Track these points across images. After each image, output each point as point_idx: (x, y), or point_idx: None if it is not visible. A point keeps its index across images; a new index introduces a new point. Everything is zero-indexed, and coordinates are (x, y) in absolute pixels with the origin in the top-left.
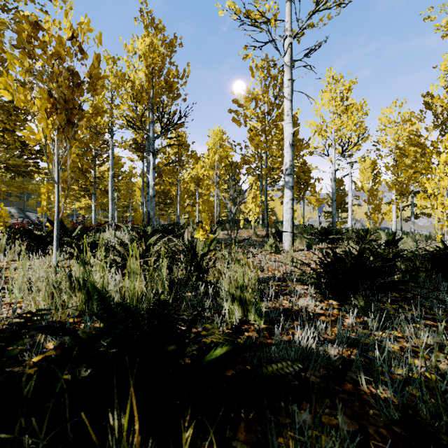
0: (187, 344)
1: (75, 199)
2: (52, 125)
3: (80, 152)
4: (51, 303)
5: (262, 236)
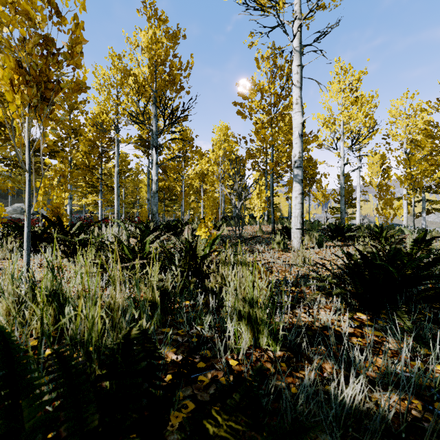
0: (165, 424)
1: (83, 196)
2: (22, 101)
3: (87, 149)
4: (7, 321)
5: (268, 232)
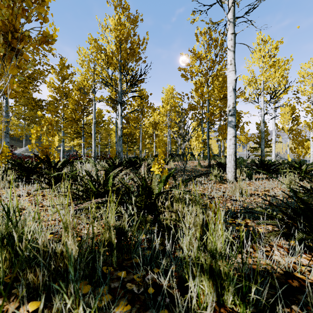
0: None
1: (71, 140)
2: None
3: (73, 107)
4: None
5: (205, 166)
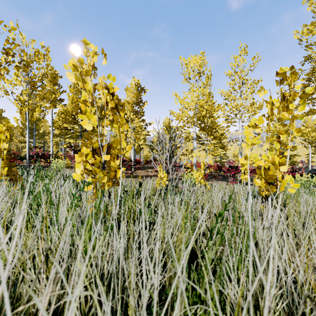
0: None
1: None
2: None
3: None
4: None
5: None
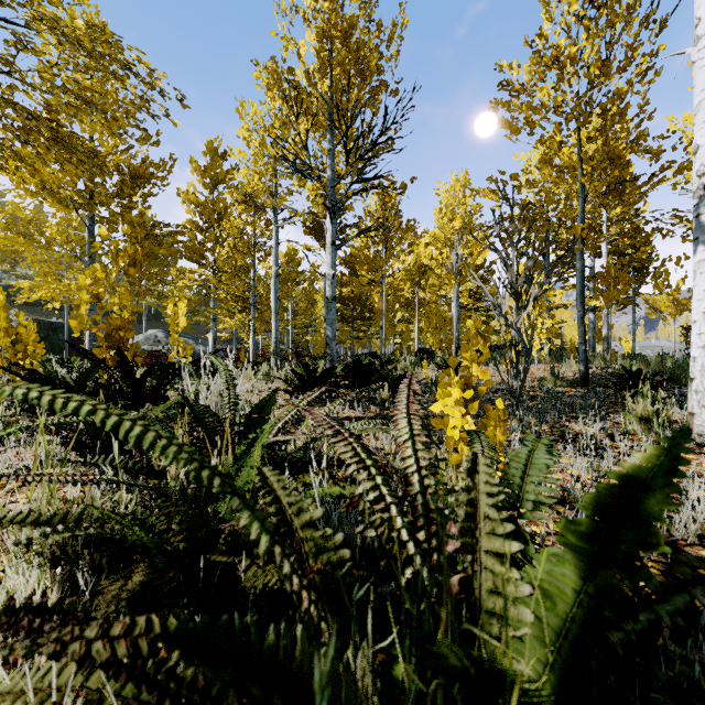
0: None
1: (230, 316)
2: None
3: (232, 241)
4: None
5: (569, 381)
